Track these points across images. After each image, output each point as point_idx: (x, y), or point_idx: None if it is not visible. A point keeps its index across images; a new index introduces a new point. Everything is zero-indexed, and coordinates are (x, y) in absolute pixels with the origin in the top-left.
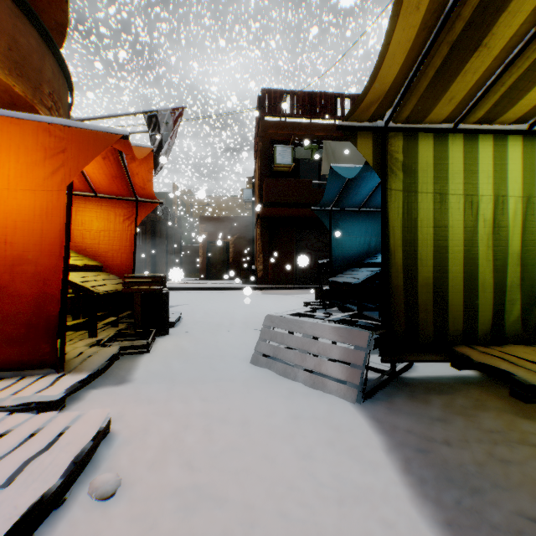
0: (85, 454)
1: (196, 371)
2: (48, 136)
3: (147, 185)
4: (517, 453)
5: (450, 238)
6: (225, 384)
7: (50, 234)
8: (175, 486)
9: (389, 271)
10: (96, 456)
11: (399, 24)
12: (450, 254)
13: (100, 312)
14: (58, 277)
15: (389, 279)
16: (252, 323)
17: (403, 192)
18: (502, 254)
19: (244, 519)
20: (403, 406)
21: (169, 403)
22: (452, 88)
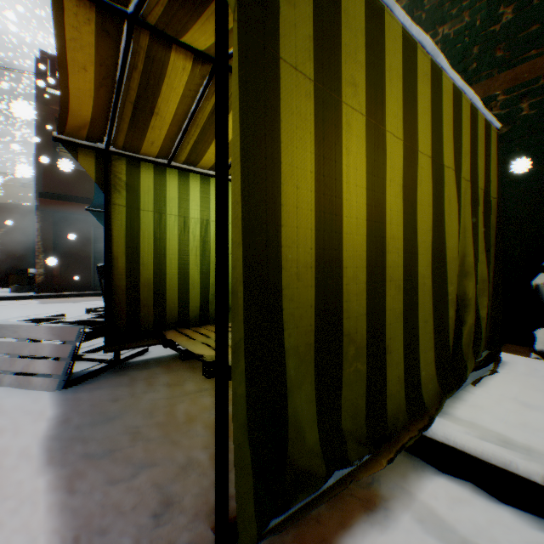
0: None
1: None
2: None
3: None
4: (161, 393)
5: (168, 248)
6: None
7: None
8: None
9: (112, 274)
10: None
11: (71, 75)
12: (168, 260)
13: None
14: None
15: (112, 280)
16: None
17: (127, 207)
18: (207, 261)
19: None
20: (105, 384)
21: None
22: (149, 135)
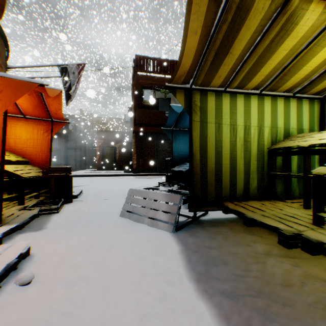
0: (14, 264)
1: (86, 221)
2: None
3: (59, 112)
4: (240, 249)
5: (223, 146)
6: (103, 227)
7: None
8: (66, 276)
9: (192, 164)
10: (21, 266)
11: (187, 40)
12: (223, 155)
13: (27, 190)
14: None
15: (192, 168)
16: (125, 195)
17: (200, 122)
18: (249, 155)
19: (100, 287)
20: (195, 233)
21: (68, 238)
22: (220, 71)
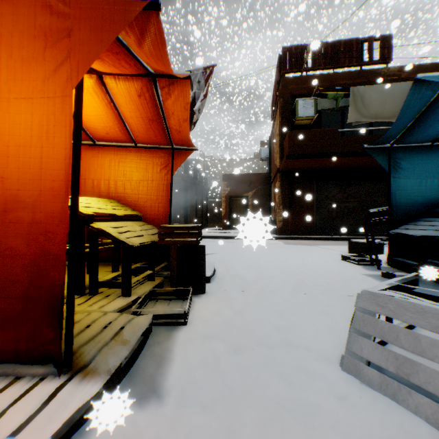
0: None
1: (258, 381)
2: (48, 16)
3: (183, 126)
4: None
5: None
6: None
7: (51, 163)
8: None
9: None
10: None
11: None
12: None
13: (138, 262)
14: (62, 228)
15: None
16: (296, 282)
17: None
18: None
19: None
20: None
21: None
22: None
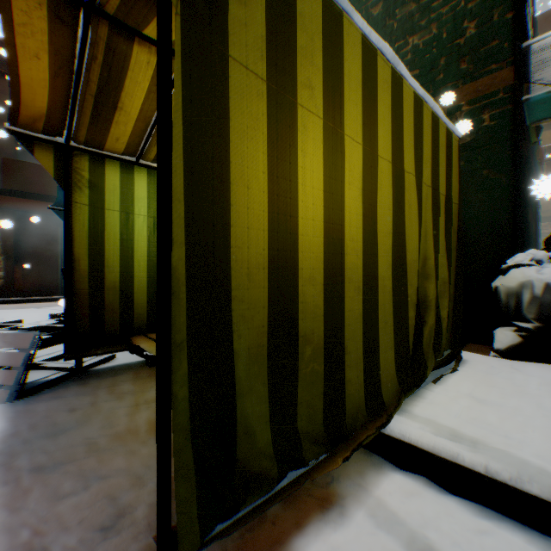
0: None
1: None
2: None
3: None
4: (124, 401)
5: (136, 249)
6: None
7: None
8: None
9: (73, 277)
10: None
11: (22, 63)
12: (136, 262)
13: None
14: None
15: (73, 283)
16: None
17: (90, 206)
18: None
19: None
20: (63, 393)
21: None
22: (114, 131)
